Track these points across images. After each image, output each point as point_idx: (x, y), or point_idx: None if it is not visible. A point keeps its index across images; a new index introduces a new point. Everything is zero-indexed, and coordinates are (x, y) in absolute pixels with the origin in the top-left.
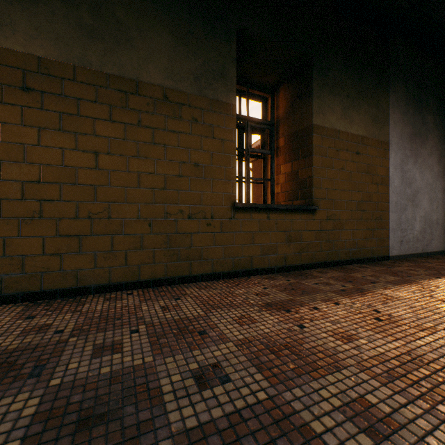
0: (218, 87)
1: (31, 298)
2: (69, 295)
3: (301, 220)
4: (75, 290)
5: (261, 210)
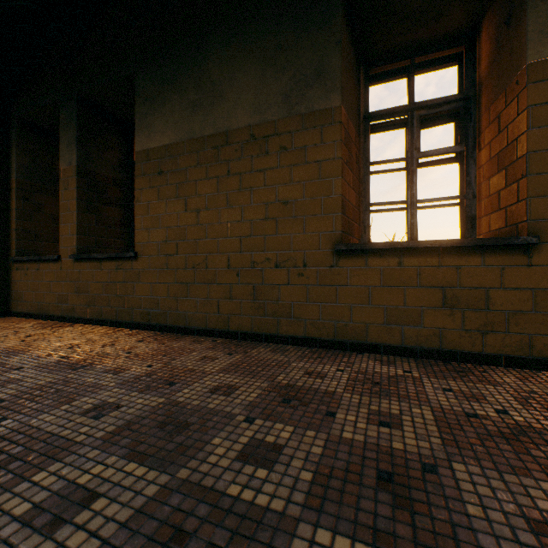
0: (313, 94)
1: (163, 329)
2: (182, 333)
3: (486, 267)
4: (185, 329)
5: (386, 252)
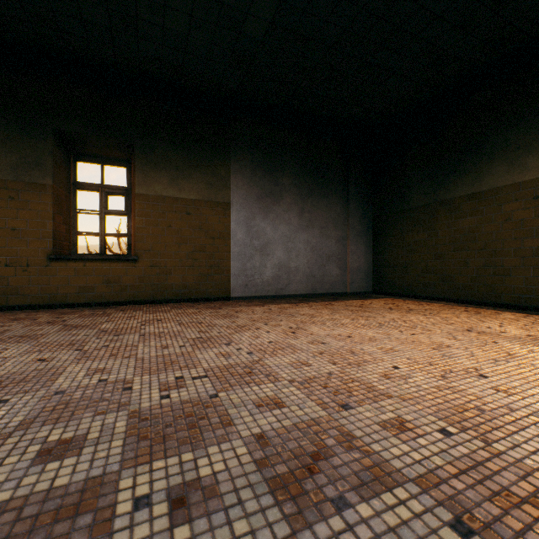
0: (35, 173)
1: None
2: None
3: (122, 267)
4: None
5: (79, 260)
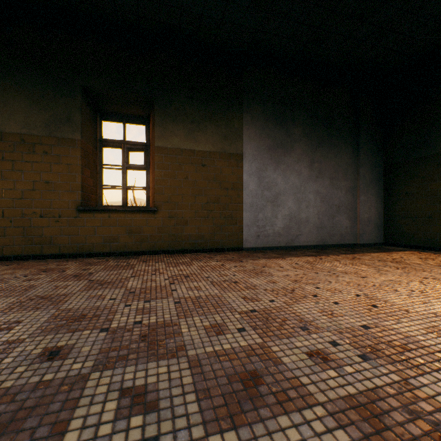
0: (66, 129)
1: None
2: None
3: (142, 218)
4: None
5: (104, 211)
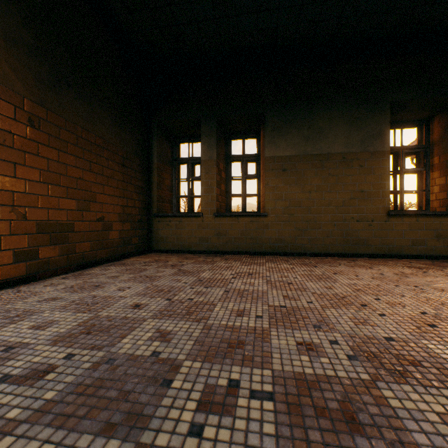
0: (376, 143)
1: (285, 254)
2: (299, 255)
3: None
4: (301, 254)
5: (411, 215)
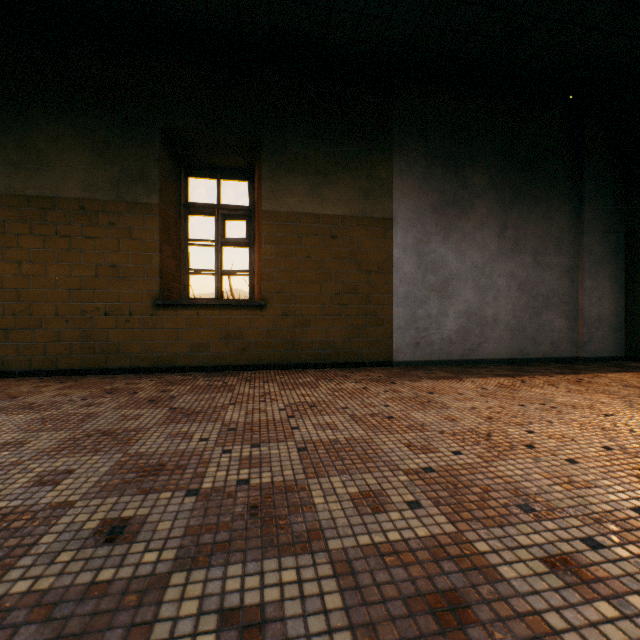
0: (138, 190)
1: None
2: None
3: (244, 317)
4: (3, 373)
5: (190, 306)
